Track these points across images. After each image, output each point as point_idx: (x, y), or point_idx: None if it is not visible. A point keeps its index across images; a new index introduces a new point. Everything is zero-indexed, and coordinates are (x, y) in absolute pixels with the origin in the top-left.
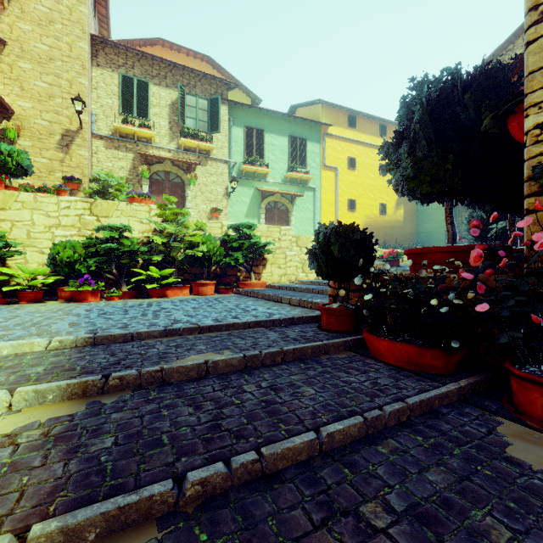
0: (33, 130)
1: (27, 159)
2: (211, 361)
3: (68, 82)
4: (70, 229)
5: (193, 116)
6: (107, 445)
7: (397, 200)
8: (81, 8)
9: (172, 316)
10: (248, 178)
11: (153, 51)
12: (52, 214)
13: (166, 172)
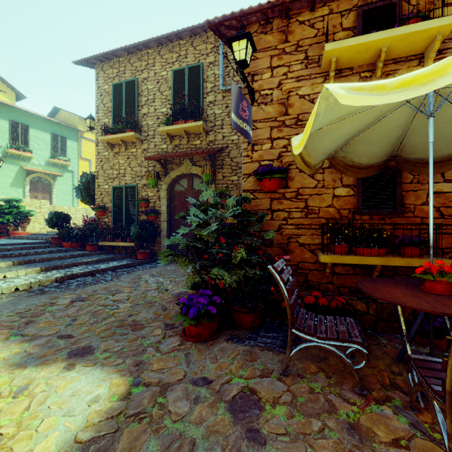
0: None
1: None
2: (10, 248)
3: None
4: None
5: None
6: None
7: None
8: None
9: None
10: (13, 158)
11: None
12: None
13: None
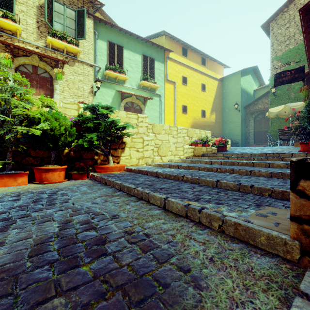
0: None
1: None
2: None
3: None
4: None
5: (60, 22)
6: None
7: (211, 108)
8: None
9: None
10: (110, 82)
11: None
12: None
13: (34, 66)
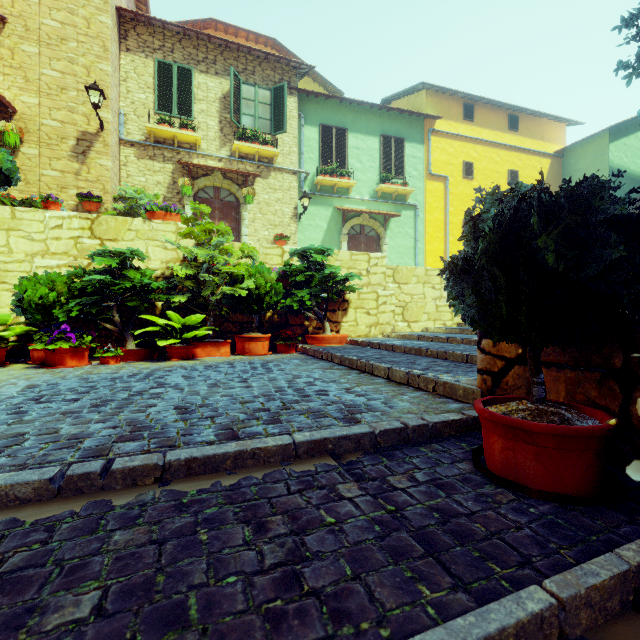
0: (40, 133)
1: (8, 161)
2: None
3: (85, 69)
4: (63, 258)
5: (250, 113)
6: None
7: None
8: None
9: (146, 412)
10: (324, 194)
11: None
12: (36, 236)
13: (216, 188)
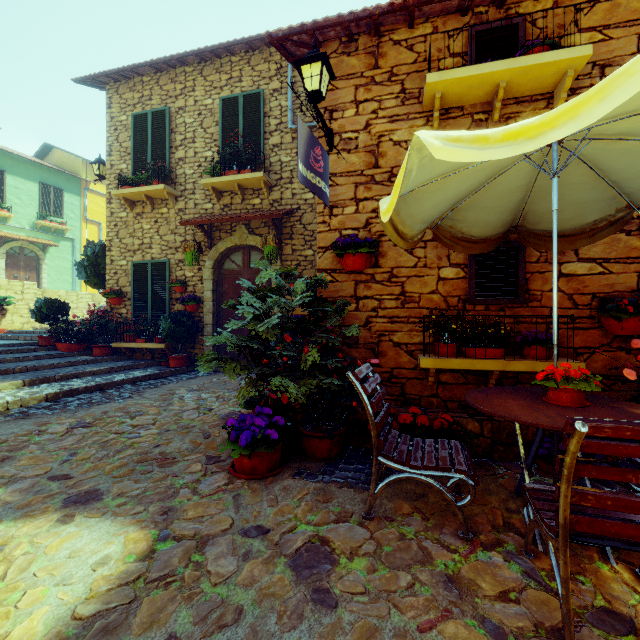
0: None
1: None
2: None
3: None
4: None
5: None
6: None
7: None
8: None
9: None
10: None
11: None
12: None
13: None
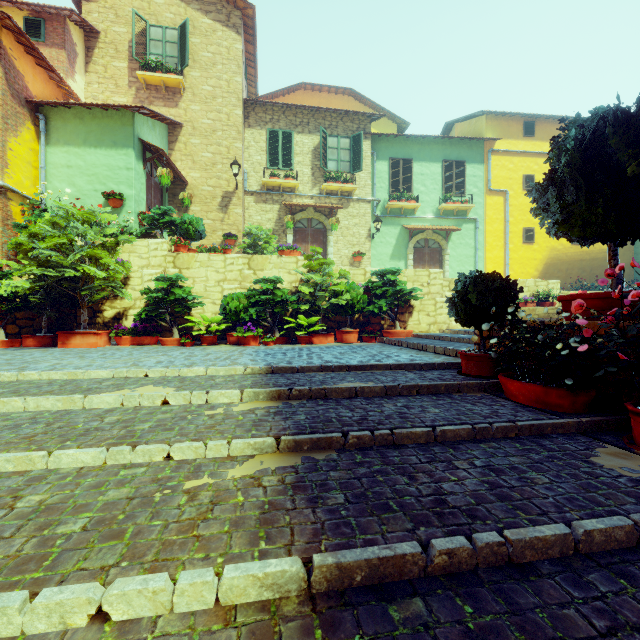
0: (201, 196)
1: (202, 225)
2: (359, 387)
3: (226, 149)
4: (234, 282)
5: (334, 158)
6: (302, 418)
7: None
8: (237, 79)
9: (323, 358)
10: (393, 216)
11: (295, 97)
12: (220, 270)
13: (309, 219)
